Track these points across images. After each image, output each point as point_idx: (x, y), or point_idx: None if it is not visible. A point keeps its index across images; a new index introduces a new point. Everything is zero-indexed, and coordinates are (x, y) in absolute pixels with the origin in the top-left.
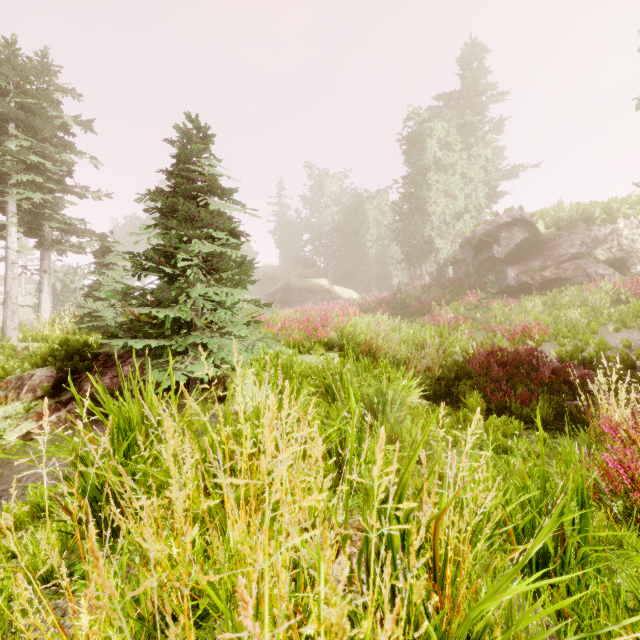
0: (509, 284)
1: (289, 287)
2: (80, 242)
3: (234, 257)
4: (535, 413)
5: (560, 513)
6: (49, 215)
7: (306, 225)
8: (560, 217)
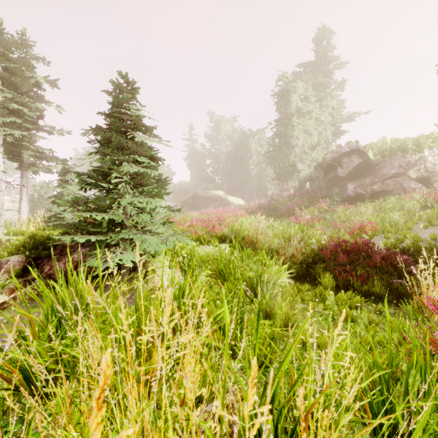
0: (349, 194)
1: (196, 196)
2: (48, 165)
3: (153, 175)
4: (371, 289)
5: (406, 387)
6: (26, 146)
7: (208, 154)
8: (384, 148)
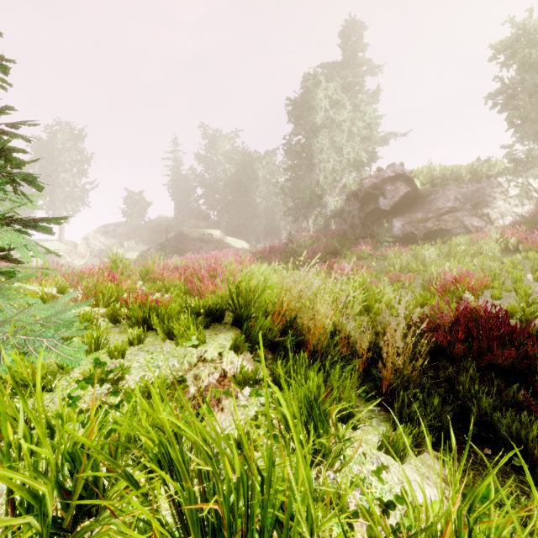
0: (395, 234)
1: (182, 236)
2: None
3: None
4: None
5: None
6: None
7: (200, 179)
8: (434, 175)
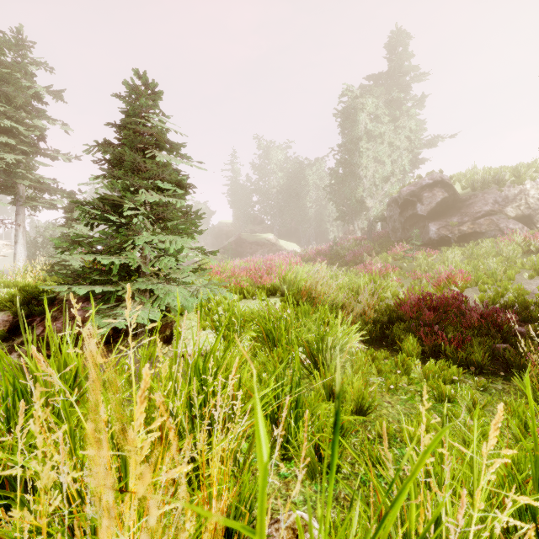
0: (431, 237)
1: (240, 241)
2: (51, 199)
3: (179, 206)
4: (470, 357)
5: None
6: (22, 174)
7: (255, 188)
8: (475, 179)
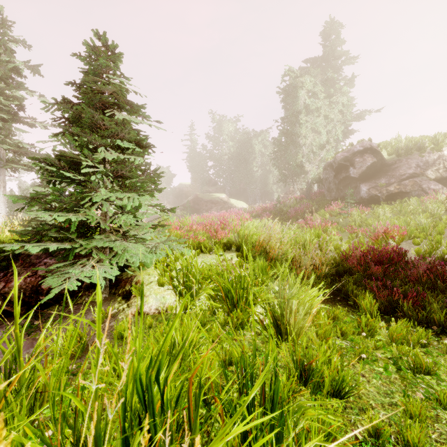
0: (362, 196)
1: (197, 199)
2: (28, 161)
3: (137, 163)
4: (431, 315)
5: None
6: (2, 139)
7: (210, 155)
8: (399, 147)
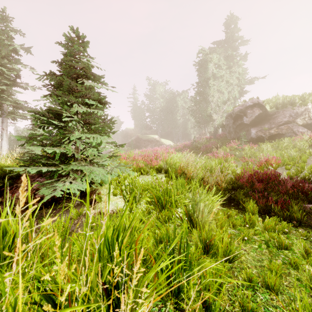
0: (252, 137)
1: (138, 139)
2: (23, 113)
3: (99, 115)
4: (292, 214)
5: None
6: (5, 98)
7: (147, 108)
8: (278, 102)
